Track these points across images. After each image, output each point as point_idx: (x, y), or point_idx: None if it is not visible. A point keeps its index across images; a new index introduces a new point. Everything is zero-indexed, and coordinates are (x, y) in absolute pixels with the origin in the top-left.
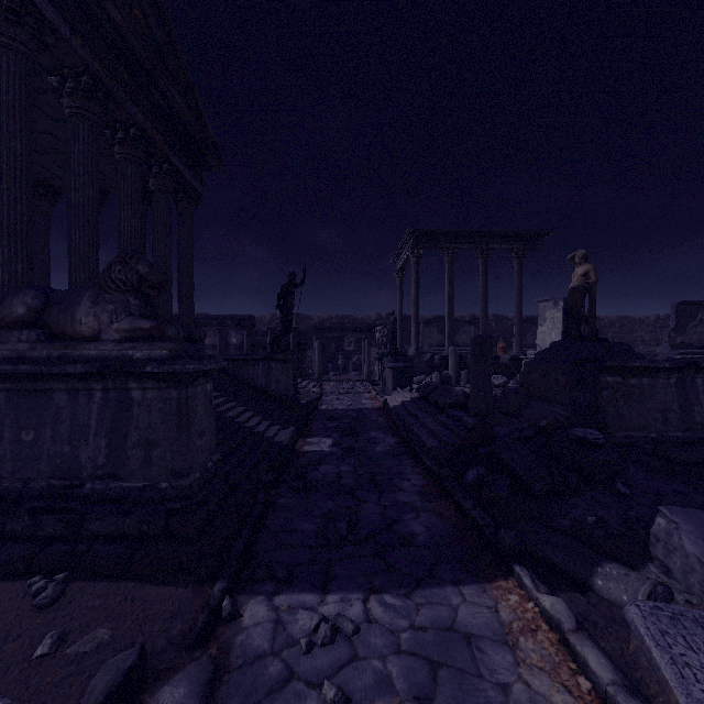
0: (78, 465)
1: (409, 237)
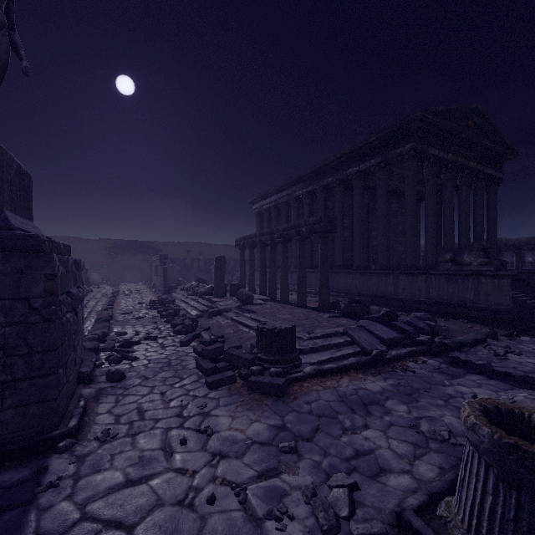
0: (465, 299)
1: None
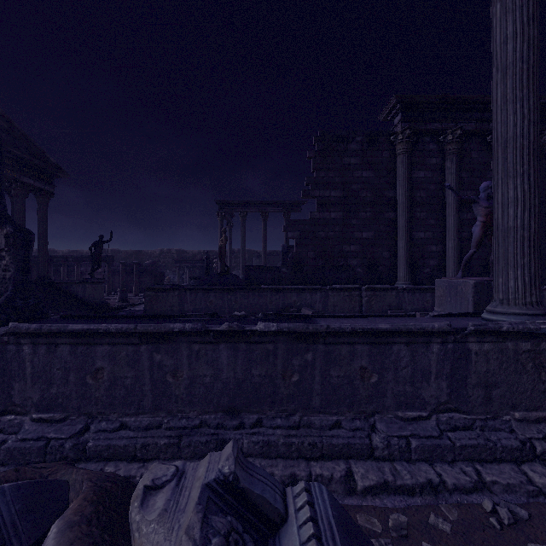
0: None
1: (218, 204)
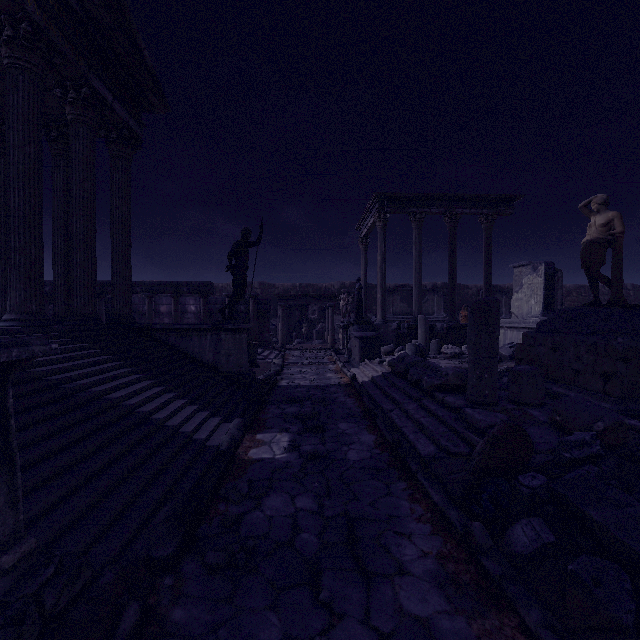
0: None
1: (375, 201)
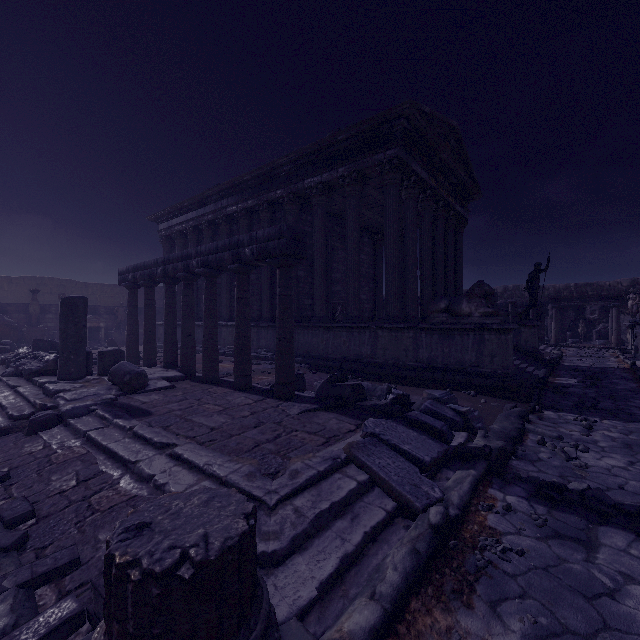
0: (464, 361)
1: None
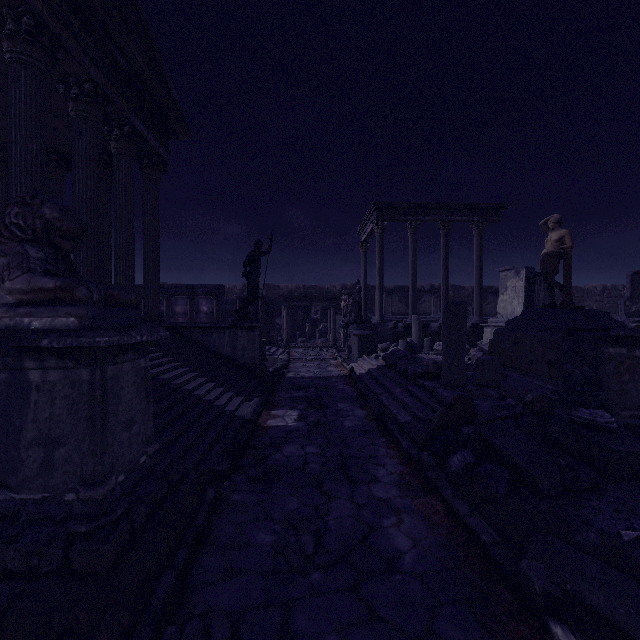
0: None
1: (374, 209)
